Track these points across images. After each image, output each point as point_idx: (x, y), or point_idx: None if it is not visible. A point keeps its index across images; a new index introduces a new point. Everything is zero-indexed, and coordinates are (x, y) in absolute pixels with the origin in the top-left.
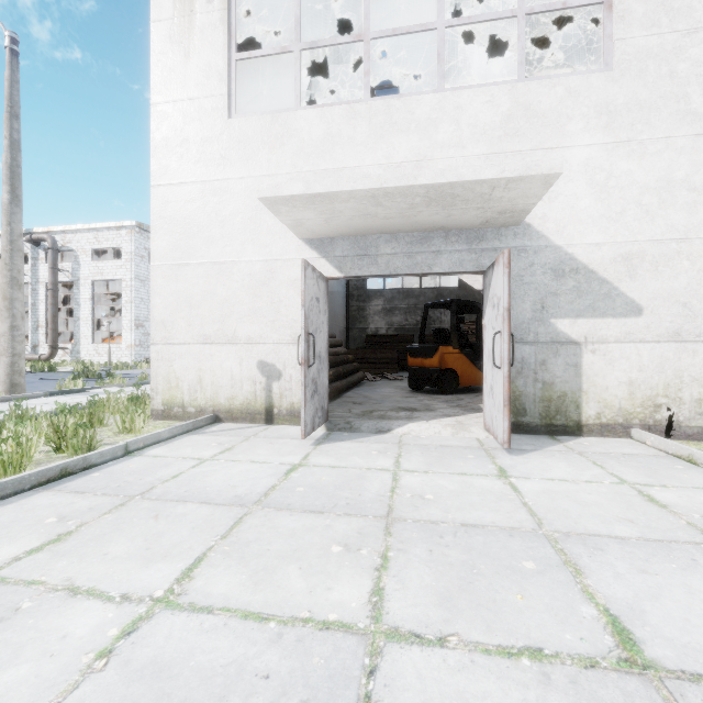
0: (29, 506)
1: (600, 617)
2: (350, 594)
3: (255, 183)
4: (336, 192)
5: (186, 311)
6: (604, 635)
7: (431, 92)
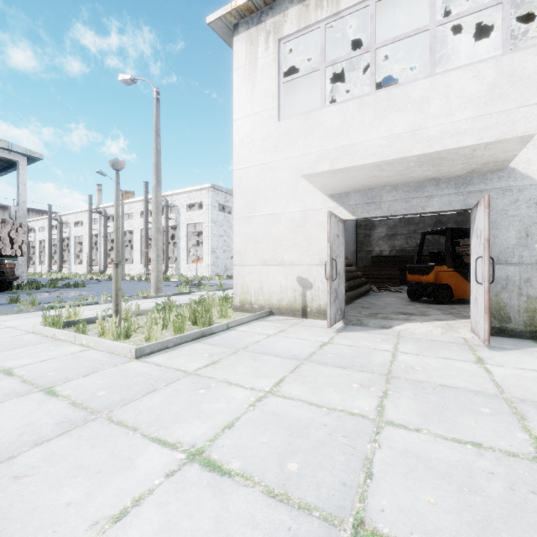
0: (194, 348)
1: (529, 440)
2: (365, 405)
3: (295, 161)
4: (352, 167)
5: (253, 245)
6: (529, 447)
7: (424, 78)
